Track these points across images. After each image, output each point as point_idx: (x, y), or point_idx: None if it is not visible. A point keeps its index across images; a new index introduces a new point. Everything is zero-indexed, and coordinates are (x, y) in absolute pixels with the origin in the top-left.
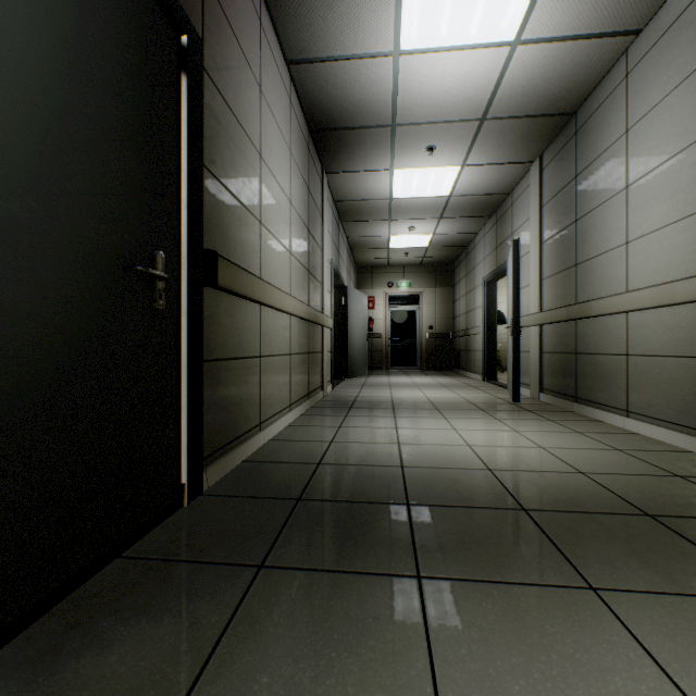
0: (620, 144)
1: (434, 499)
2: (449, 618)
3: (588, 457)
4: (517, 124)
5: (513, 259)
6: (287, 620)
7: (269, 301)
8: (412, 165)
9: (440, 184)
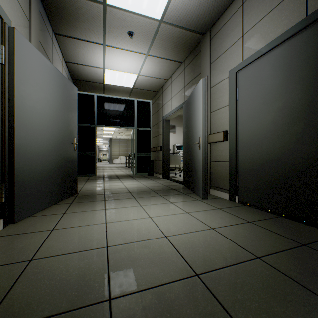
0: None
1: None
2: (233, 247)
3: None
4: None
5: None
6: (265, 236)
7: None
8: None
9: None
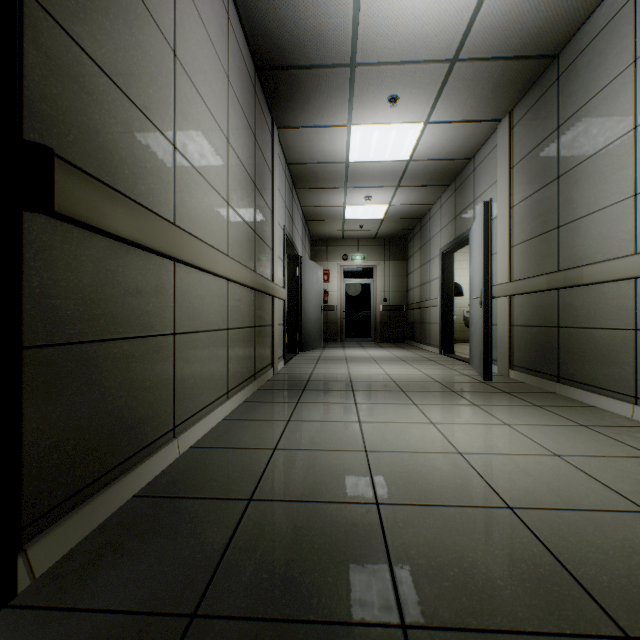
0: (624, 77)
1: (449, 605)
2: None
3: (631, 474)
4: (491, 68)
5: (484, 222)
6: None
7: (187, 257)
8: (372, 121)
9: (401, 145)
